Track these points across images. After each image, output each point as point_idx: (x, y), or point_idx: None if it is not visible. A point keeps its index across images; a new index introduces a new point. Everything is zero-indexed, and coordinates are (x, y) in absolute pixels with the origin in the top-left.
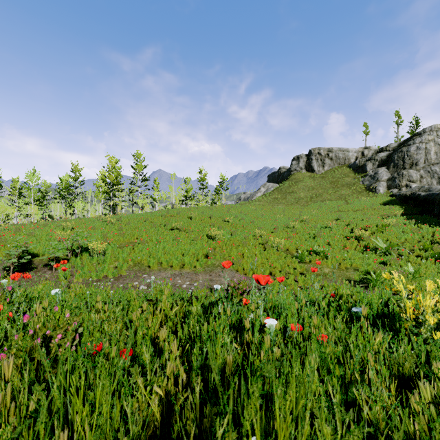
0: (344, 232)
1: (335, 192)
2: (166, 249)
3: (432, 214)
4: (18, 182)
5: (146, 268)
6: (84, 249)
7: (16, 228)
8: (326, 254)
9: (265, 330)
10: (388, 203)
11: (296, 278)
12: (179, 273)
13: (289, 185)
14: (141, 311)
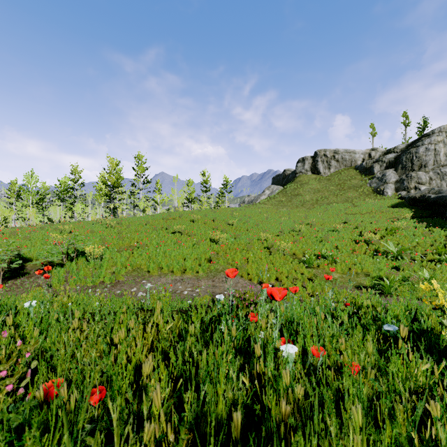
0: (352, 236)
1: (342, 194)
2: (167, 253)
3: (443, 217)
4: (16, 184)
5: (145, 273)
6: (81, 254)
7: (11, 231)
8: (335, 258)
9: (278, 354)
10: (396, 205)
11: (304, 283)
12: (180, 278)
13: (294, 187)
14: None
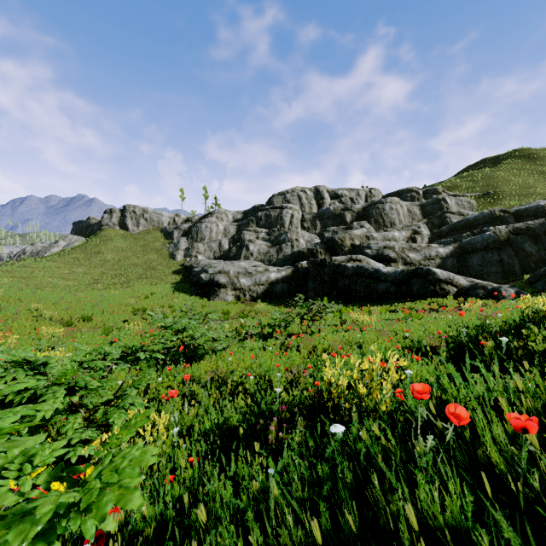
0: (122, 300)
1: (144, 256)
2: None
3: None
4: None
5: None
6: None
7: None
8: (92, 319)
9: None
10: (178, 270)
11: None
12: None
13: (96, 243)
14: None
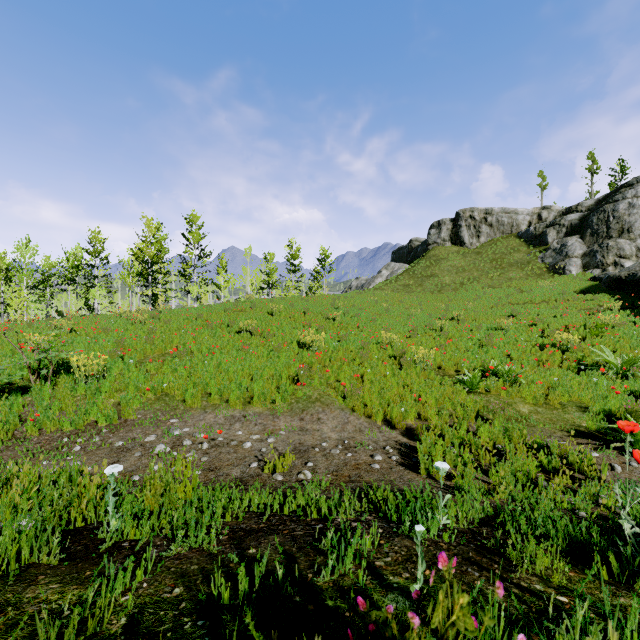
0: (530, 337)
1: (500, 274)
2: (222, 367)
3: None
4: (5, 259)
5: (178, 405)
6: (67, 368)
7: None
8: (515, 376)
9: None
10: (588, 290)
11: (469, 425)
12: (242, 414)
13: (426, 265)
14: None
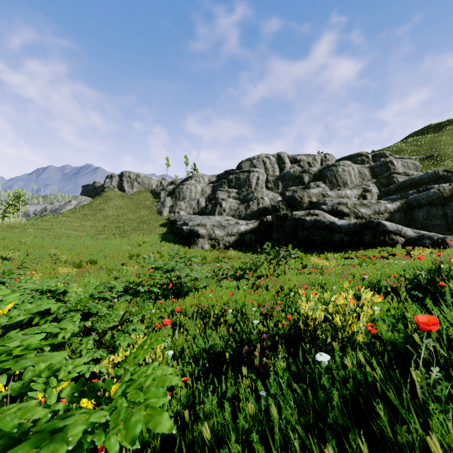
0: (120, 247)
1: (137, 212)
2: None
3: None
4: None
5: None
6: None
7: None
8: (97, 262)
9: None
10: (164, 224)
11: None
12: None
13: (100, 202)
14: None
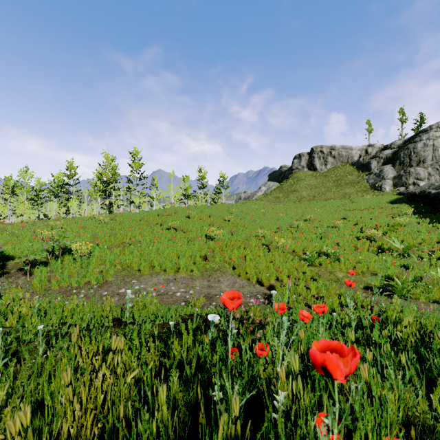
0: (353, 232)
1: (339, 190)
2: (160, 250)
3: None
4: (11, 180)
5: (135, 272)
6: (68, 251)
7: (0, 228)
8: (338, 256)
9: None
10: (395, 201)
11: (307, 284)
12: (173, 278)
13: (290, 183)
14: (91, 357)
